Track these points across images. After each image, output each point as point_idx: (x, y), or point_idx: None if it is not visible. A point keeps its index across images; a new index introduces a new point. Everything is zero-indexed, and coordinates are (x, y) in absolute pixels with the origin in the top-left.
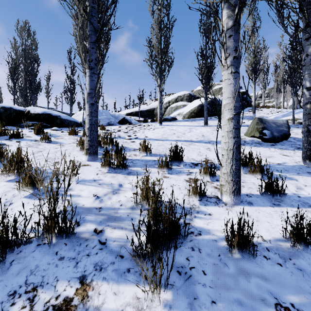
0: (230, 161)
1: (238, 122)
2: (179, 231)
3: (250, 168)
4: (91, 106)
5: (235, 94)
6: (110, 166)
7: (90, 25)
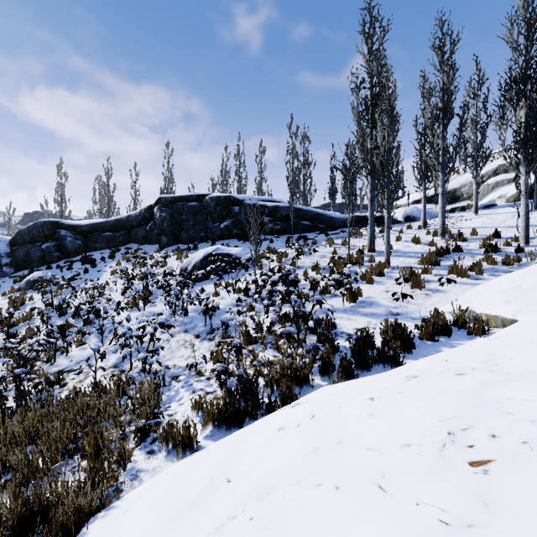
0: (523, 231)
1: (527, 216)
2: (497, 249)
3: None
4: (443, 213)
5: (526, 206)
6: (457, 240)
7: (442, 174)
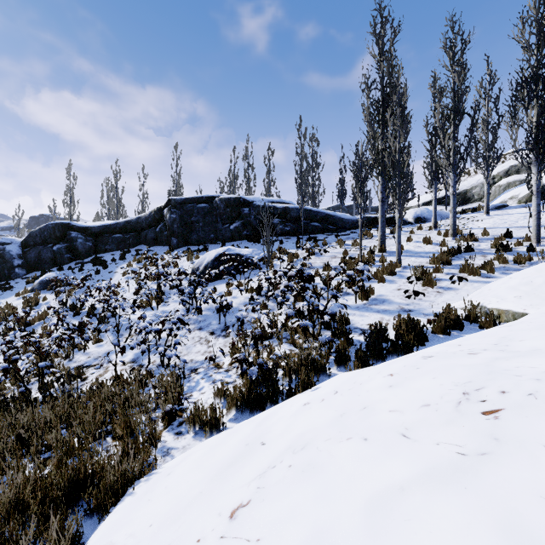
0: (534, 230)
1: (538, 215)
2: (509, 249)
3: None
4: (454, 213)
5: (537, 205)
6: (468, 240)
7: (453, 174)
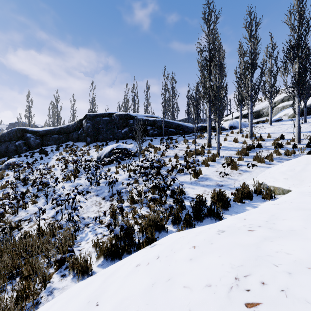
0: (297, 135)
1: (299, 126)
2: (282, 146)
3: (310, 138)
4: (251, 124)
5: (298, 120)
6: (259, 140)
7: (250, 101)
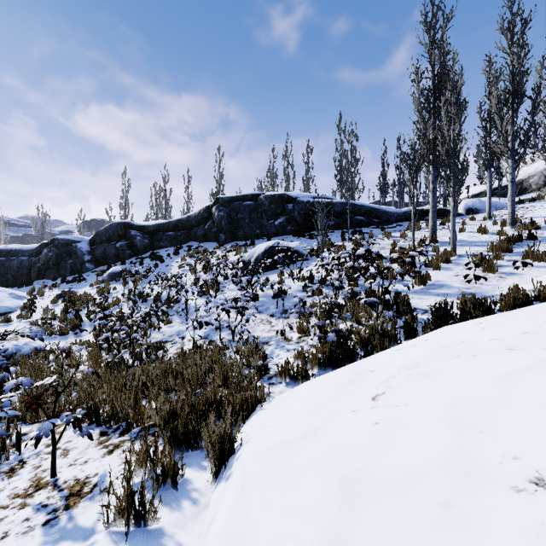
0: None
1: None
2: None
3: None
4: (512, 201)
5: None
6: (529, 229)
7: (511, 161)
